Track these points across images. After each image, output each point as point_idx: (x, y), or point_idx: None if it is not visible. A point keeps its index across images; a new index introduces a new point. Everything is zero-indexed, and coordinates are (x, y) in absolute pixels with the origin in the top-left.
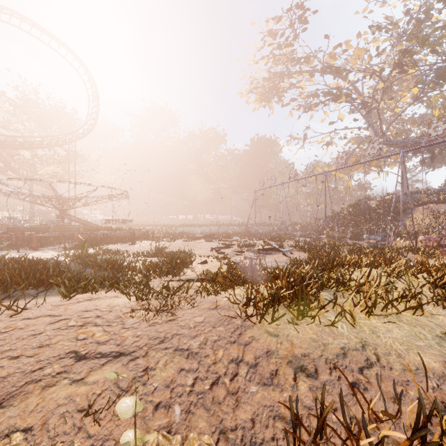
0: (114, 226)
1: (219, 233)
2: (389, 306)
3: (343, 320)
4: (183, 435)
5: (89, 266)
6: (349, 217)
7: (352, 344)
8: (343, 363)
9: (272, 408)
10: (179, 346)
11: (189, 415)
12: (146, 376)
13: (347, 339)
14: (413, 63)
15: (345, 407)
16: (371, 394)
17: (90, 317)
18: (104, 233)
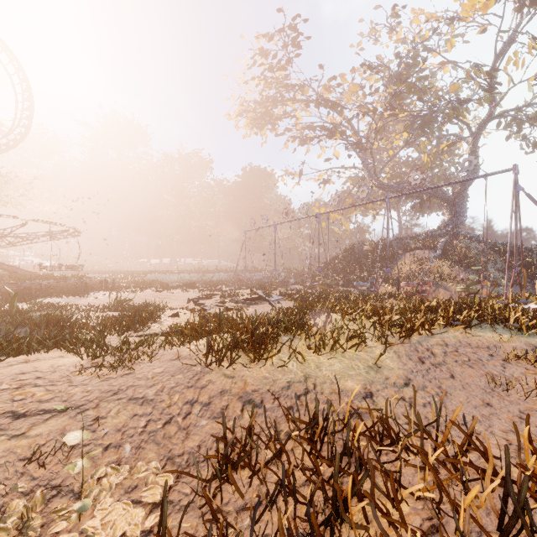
0: (57, 274)
1: (201, 281)
2: (339, 346)
3: (296, 359)
4: (132, 465)
5: (21, 325)
6: (344, 262)
7: (297, 378)
8: (286, 393)
9: (218, 435)
10: (134, 396)
11: (140, 450)
12: (96, 424)
13: (294, 374)
14: (402, 107)
15: (278, 425)
16: (301, 413)
17: (27, 379)
18: (41, 282)
